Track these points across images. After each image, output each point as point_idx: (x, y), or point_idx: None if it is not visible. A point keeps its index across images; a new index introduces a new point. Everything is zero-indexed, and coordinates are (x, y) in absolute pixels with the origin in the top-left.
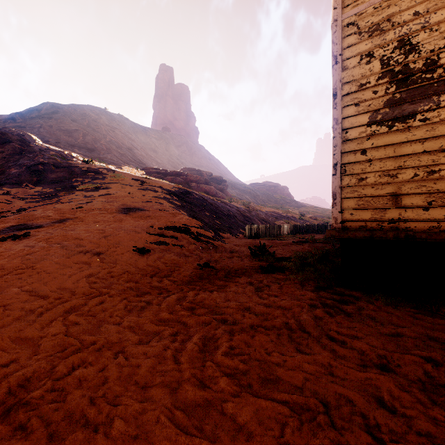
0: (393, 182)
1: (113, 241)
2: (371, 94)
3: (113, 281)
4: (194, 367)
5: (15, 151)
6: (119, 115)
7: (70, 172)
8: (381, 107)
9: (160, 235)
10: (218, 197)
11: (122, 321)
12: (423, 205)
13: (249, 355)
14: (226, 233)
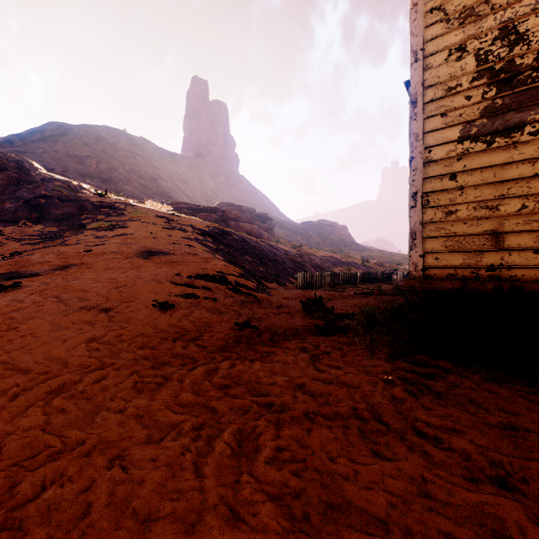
0: (492, 216)
1: (127, 294)
2: (463, 101)
3: (122, 347)
4: (223, 484)
5: (11, 181)
6: (141, 139)
7: (79, 207)
8: (476, 117)
9: (188, 285)
10: (263, 238)
11: (126, 407)
12: (533, 246)
13: (304, 462)
14: (272, 283)
